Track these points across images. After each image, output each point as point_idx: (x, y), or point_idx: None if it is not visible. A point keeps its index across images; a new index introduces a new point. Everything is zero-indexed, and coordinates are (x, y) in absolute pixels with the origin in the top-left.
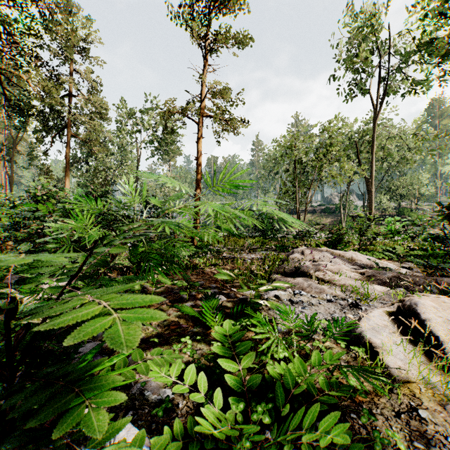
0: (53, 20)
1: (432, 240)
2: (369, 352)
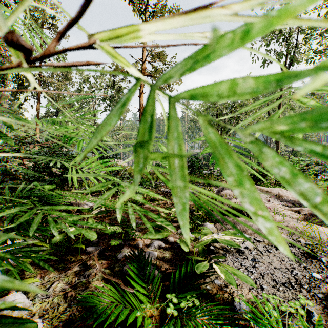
0: None
1: None
2: None
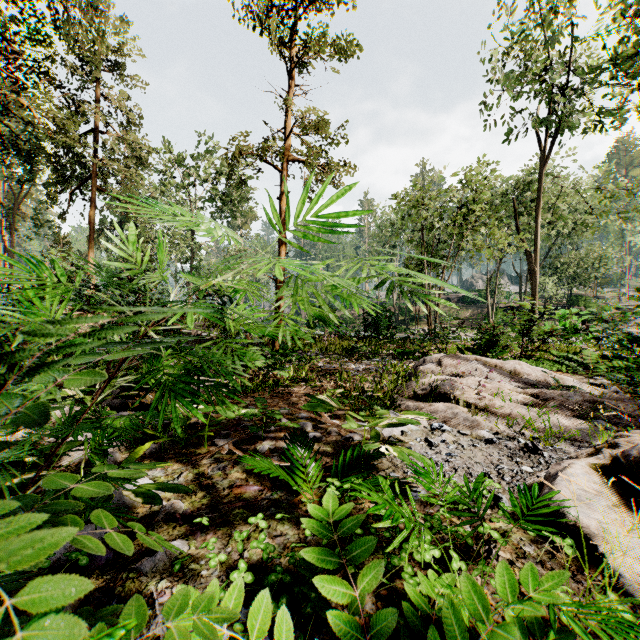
0: (68, 20)
1: (629, 342)
2: (577, 543)
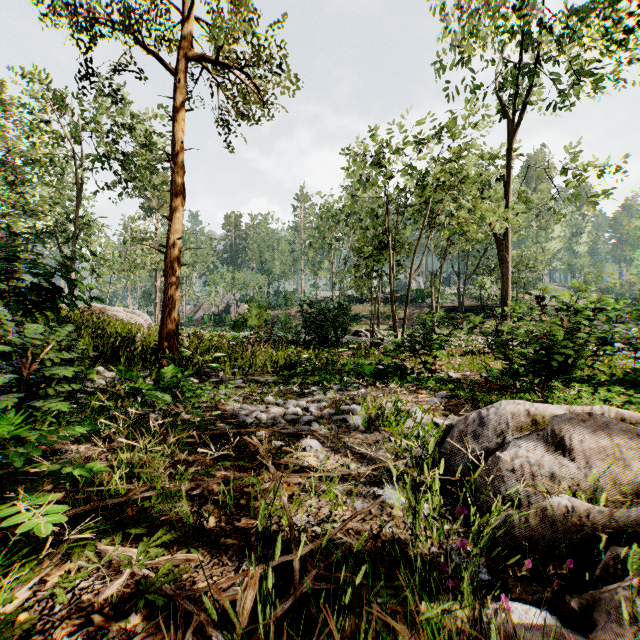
0: None
1: None
2: None
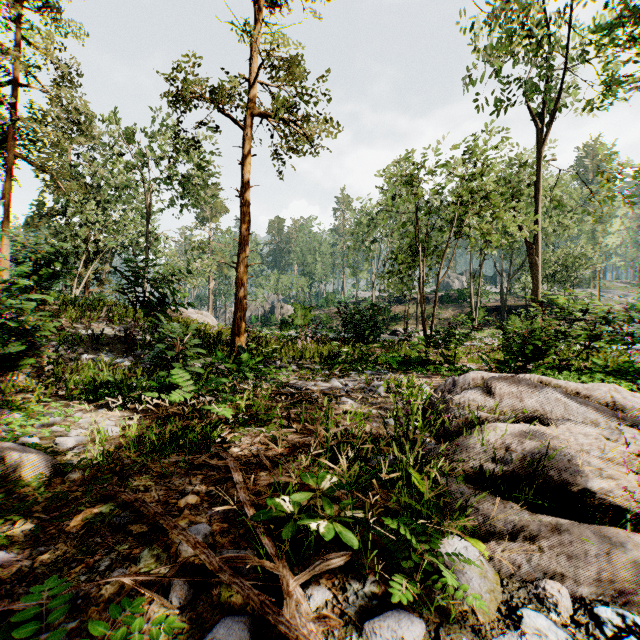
0: None
1: None
2: None
